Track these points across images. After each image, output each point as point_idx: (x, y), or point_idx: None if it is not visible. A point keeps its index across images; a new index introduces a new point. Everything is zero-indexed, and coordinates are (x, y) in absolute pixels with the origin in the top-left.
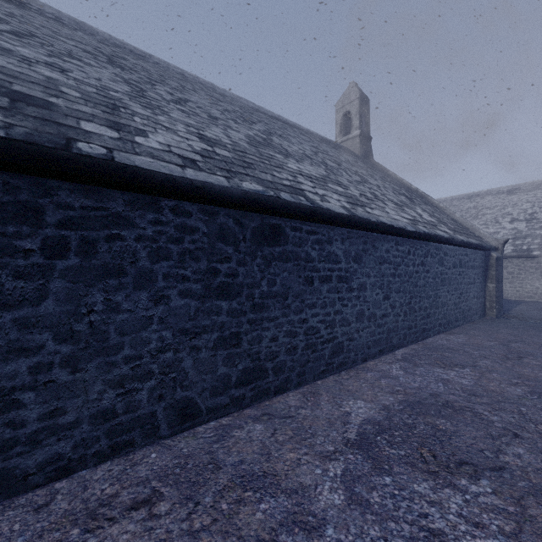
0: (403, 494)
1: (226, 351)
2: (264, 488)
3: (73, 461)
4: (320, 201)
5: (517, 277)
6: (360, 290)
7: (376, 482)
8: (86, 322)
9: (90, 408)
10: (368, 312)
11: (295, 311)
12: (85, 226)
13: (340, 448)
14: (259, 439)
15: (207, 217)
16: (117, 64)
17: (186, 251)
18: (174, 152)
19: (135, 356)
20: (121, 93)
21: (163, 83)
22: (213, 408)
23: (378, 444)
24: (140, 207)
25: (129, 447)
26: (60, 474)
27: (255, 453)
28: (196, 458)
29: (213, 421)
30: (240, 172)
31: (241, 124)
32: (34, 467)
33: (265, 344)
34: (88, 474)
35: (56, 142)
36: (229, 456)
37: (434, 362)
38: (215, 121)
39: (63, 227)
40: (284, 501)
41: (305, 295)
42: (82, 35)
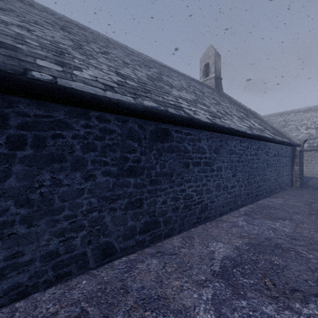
0: (256, 315)
1: (133, 211)
2: (158, 308)
3: (29, 287)
4: (193, 114)
5: (310, 162)
6: (218, 171)
7: (236, 304)
8: (38, 193)
9: (40, 251)
10: (223, 185)
11: (177, 184)
12: (37, 128)
13: (209, 277)
14: (155, 271)
15: (120, 123)
16: (66, 30)
17: (107, 146)
18: (99, 81)
19: (72, 215)
20: (67, 45)
21: (95, 42)
22: (125, 248)
23: (234, 274)
24: (75, 116)
25: (68, 276)
26: (20, 296)
27: (152, 281)
28: (112, 284)
29: (125, 256)
30: (142, 95)
31: (143, 67)
32: (1, 292)
33: (158, 205)
34: (39, 296)
35: (16, 70)
36: (134, 283)
37: (265, 216)
38: (127, 65)
39: (21, 128)
40: None
41: (184, 174)
42: (46, 15)
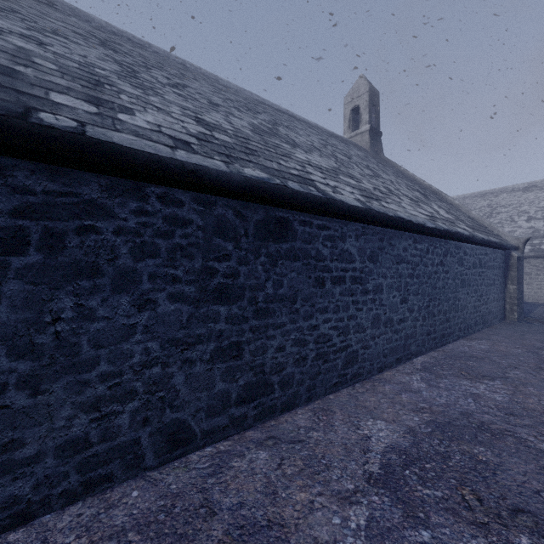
0: None
1: (225, 364)
2: None
3: (33, 505)
4: (332, 192)
5: (534, 278)
6: (376, 293)
7: (411, 538)
8: (51, 332)
9: (55, 438)
10: (385, 317)
11: (304, 316)
12: (49, 215)
13: (362, 486)
14: (263, 472)
15: (202, 207)
16: (110, 47)
17: (177, 247)
18: (164, 132)
19: (113, 373)
20: (109, 71)
21: (160, 69)
22: (210, 431)
23: (407, 480)
24: (120, 194)
25: (107, 483)
26: (16, 521)
27: (258, 492)
28: (185, 498)
29: (210, 446)
30: (242, 158)
31: (245, 112)
32: None
33: (270, 354)
34: (52, 520)
35: (9, 109)
36: (226, 495)
37: (459, 373)
38: (216, 107)
39: (20, 216)
40: None
41: (315, 299)
42: (76, 21)
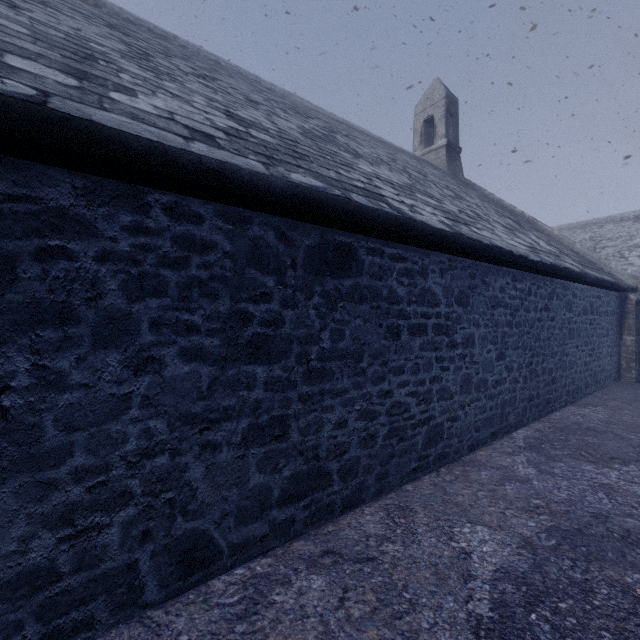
0: None
1: (263, 448)
2: None
3: None
4: (410, 211)
5: None
6: (466, 346)
7: None
8: None
9: (1, 570)
10: (477, 378)
11: (373, 379)
12: None
13: None
14: (318, 614)
15: (230, 225)
16: (120, 30)
17: (193, 282)
18: (177, 120)
19: (95, 468)
20: (109, 49)
21: (185, 59)
22: (242, 544)
23: (536, 633)
24: (105, 202)
25: (85, 631)
26: None
27: None
28: None
29: (241, 566)
30: (288, 161)
31: (293, 115)
32: None
33: (327, 432)
34: None
35: None
36: None
37: (577, 453)
38: (255, 105)
39: None
40: None
41: (388, 355)
42: (81, 3)
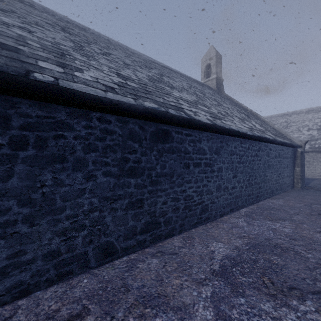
0: (254, 312)
1: (134, 211)
2: (158, 306)
3: (31, 286)
4: (194, 115)
5: (312, 164)
6: (218, 172)
7: (234, 302)
8: (40, 192)
9: (42, 250)
10: (224, 186)
11: (178, 185)
12: (39, 129)
13: (209, 276)
14: (155, 270)
15: (121, 124)
16: (67, 31)
17: (107, 146)
18: (100, 82)
19: (73, 215)
20: (68, 47)
21: (95, 43)
22: (125, 248)
23: (234, 273)
24: (76, 117)
25: (70, 275)
26: (22, 294)
27: (152, 279)
28: (113, 283)
29: (125, 256)
30: (143, 96)
31: (144, 68)
32: (3, 290)
33: (159, 206)
34: (41, 294)
35: (18, 72)
36: (135, 281)
37: (265, 217)
38: (127, 66)
39: (24, 129)
40: (172, 316)
41: (184, 175)
42: (46, 15)
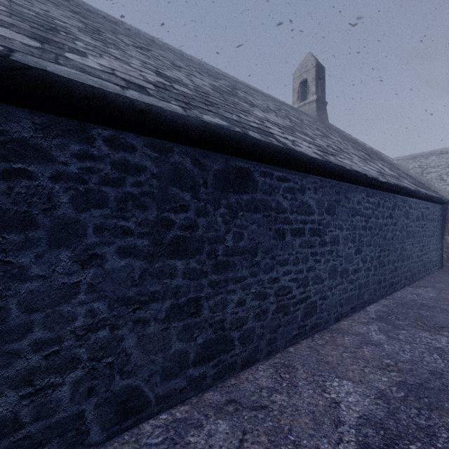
0: None
1: (182, 322)
2: None
3: None
4: (292, 144)
5: None
6: (333, 244)
7: None
8: None
9: None
10: (341, 268)
11: (264, 269)
12: None
13: None
14: None
15: (156, 153)
16: (80, 15)
17: (128, 197)
18: (117, 75)
19: (50, 340)
20: (70, 25)
21: (128, 36)
22: (165, 395)
23: None
24: (58, 134)
25: None
26: None
27: None
28: None
29: (165, 412)
30: (201, 107)
31: (206, 76)
32: None
33: (230, 309)
34: None
35: None
36: None
37: (415, 323)
38: (178, 68)
39: None
40: None
41: (276, 251)
42: None
